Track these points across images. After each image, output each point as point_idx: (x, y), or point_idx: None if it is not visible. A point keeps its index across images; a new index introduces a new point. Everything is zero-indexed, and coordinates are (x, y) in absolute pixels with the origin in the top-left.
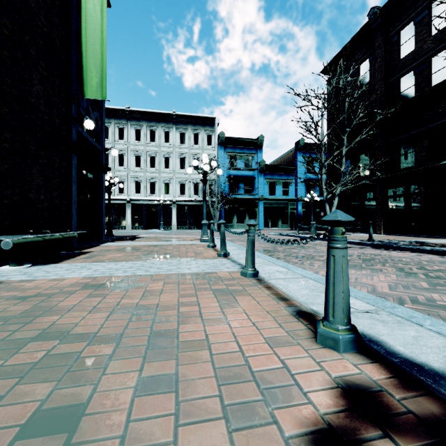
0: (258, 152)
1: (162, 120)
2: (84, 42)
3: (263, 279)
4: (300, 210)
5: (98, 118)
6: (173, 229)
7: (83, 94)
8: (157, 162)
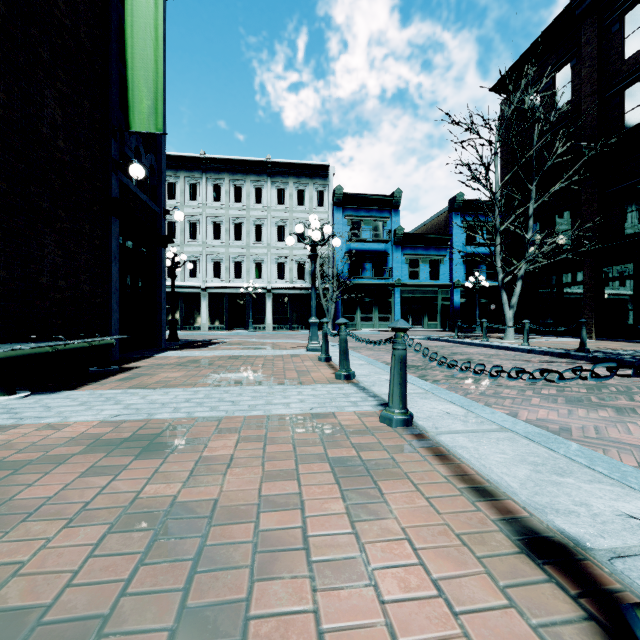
0: (393, 215)
1: (251, 171)
2: (130, 45)
3: (424, 432)
4: (456, 302)
5: (155, 165)
6: (267, 330)
7: (129, 125)
8: (245, 231)
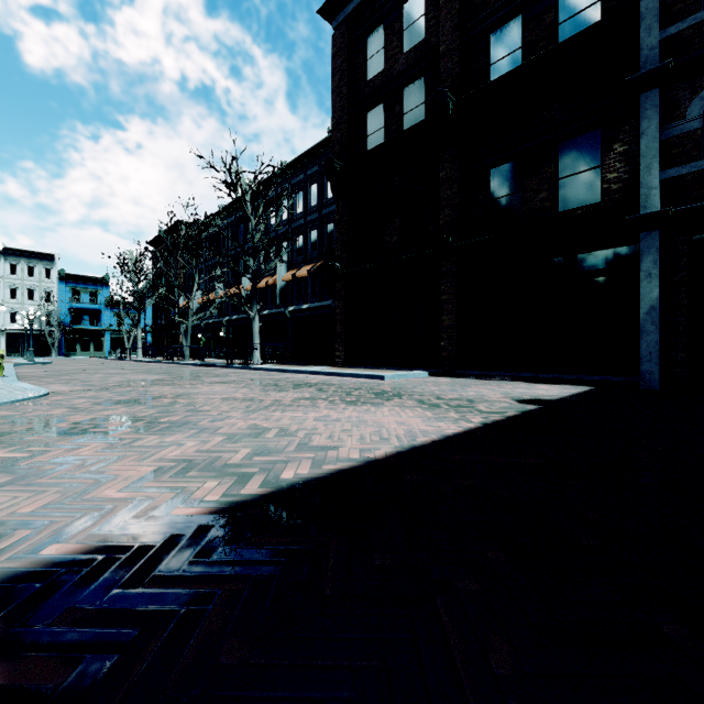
0: (105, 288)
1: None
2: None
3: None
4: (149, 340)
5: None
6: None
7: None
8: None
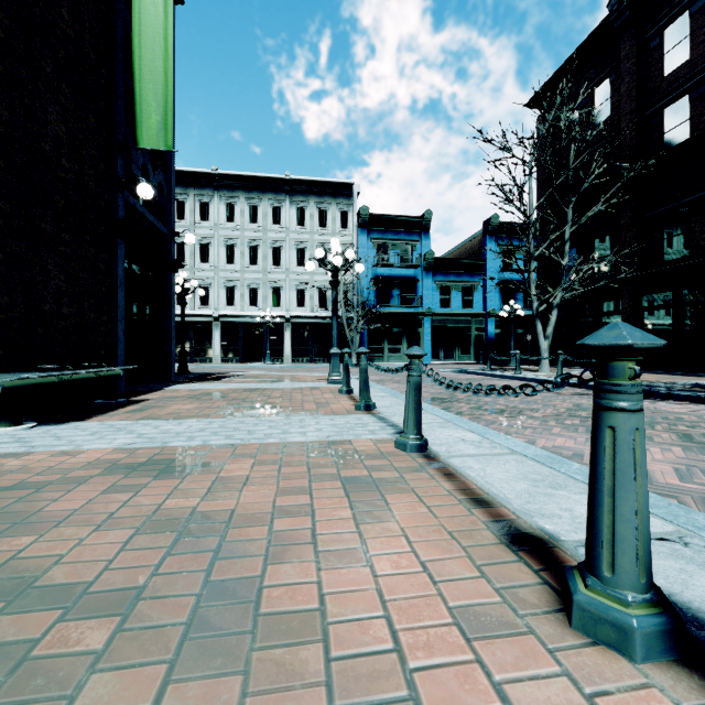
0: (423, 238)
1: (268, 188)
2: (137, 55)
3: (437, 456)
4: (491, 332)
5: (163, 183)
6: (286, 363)
7: (136, 141)
8: (262, 255)
